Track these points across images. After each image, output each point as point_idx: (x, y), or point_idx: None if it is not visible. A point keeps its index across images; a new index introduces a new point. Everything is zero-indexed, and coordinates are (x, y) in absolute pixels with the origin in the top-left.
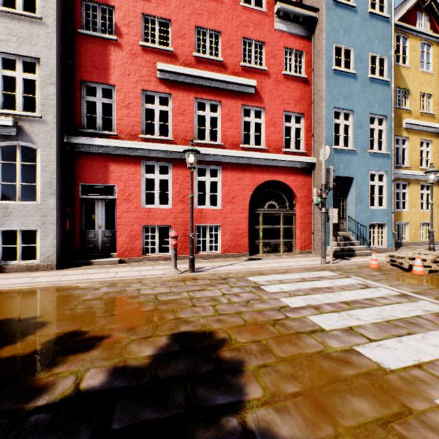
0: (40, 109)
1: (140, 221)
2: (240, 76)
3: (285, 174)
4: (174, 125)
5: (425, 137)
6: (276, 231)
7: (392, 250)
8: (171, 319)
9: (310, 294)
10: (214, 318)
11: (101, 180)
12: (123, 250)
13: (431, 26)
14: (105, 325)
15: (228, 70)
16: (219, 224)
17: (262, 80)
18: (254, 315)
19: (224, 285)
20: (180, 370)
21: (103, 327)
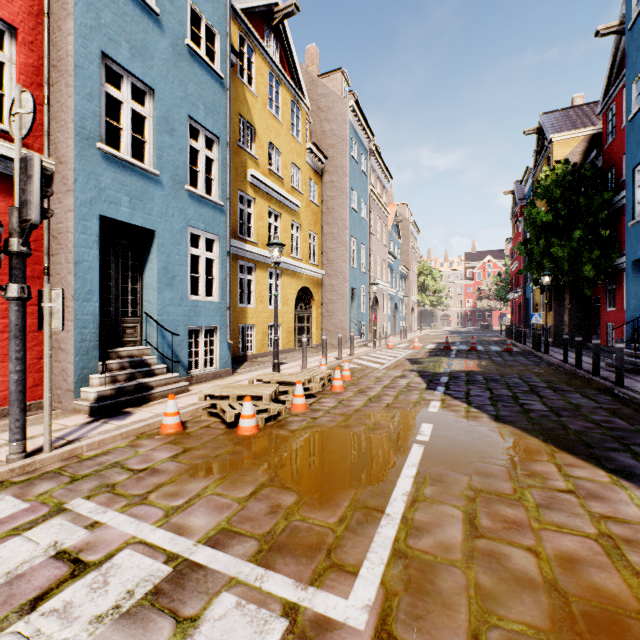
0: None
1: None
2: None
3: None
4: None
5: (274, 206)
6: None
7: (229, 372)
8: None
9: None
10: None
11: None
12: None
13: (280, 60)
14: None
15: None
16: None
17: None
18: None
19: None
20: None
21: None
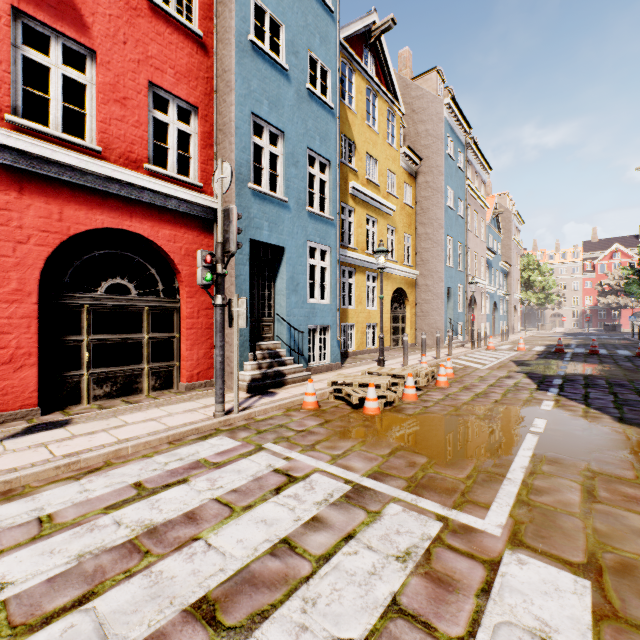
0: None
1: None
2: None
3: (153, 221)
4: None
5: (372, 213)
6: (132, 346)
7: (338, 366)
8: None
9: (101, 591)
10: None
11: None
12: None
13: (376, 73)
14: None
15: None
16: None
17: None
18: None
19: None
20: None
21: None
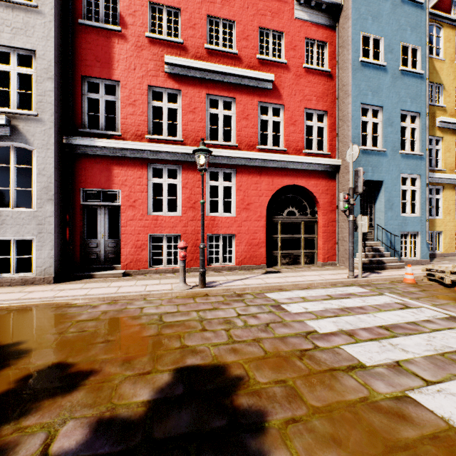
0: (36, 106)
1: (146, 229)
2: (256, 70)
3: (306, 178)
4: (184, 124)
5: None
6: (296, 241)
7: (426, 262)
8: (176, 348)
9: (340, 316)
10: (227, 347)
11: (104, 184)
12: (128, 262)
13: None
14: (96, 355)
15: (243, 64)
16: (233, 233)
17: (281, 74)
18: (276, 343)
19: (239, 303)
20: (182, 425)
21: (93, 358)
